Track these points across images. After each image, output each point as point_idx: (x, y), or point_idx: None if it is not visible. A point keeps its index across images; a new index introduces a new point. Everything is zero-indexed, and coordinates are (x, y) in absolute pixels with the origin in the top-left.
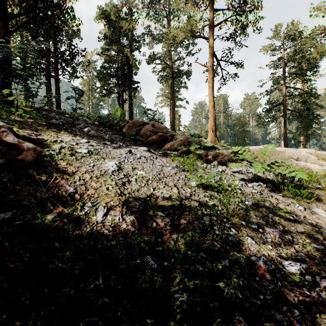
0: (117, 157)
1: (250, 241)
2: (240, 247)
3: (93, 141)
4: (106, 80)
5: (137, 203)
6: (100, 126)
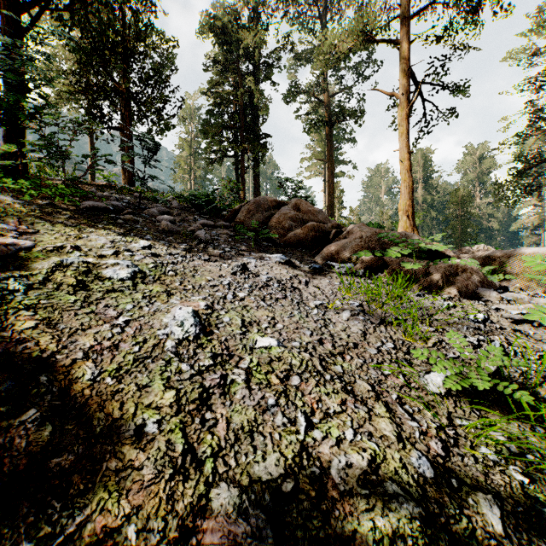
0: (210, 285)
1: None
2: None
3: (164, 245)
4: (214, 134)
5: (243, 529)
6: (194, 211)
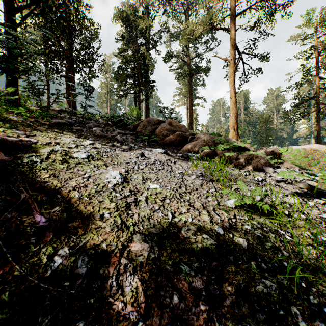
0: (125, 162)
1: None
2: None
3: (99, 143)
4: (122, 80)
5: (146, 246)
6: (112, 125)
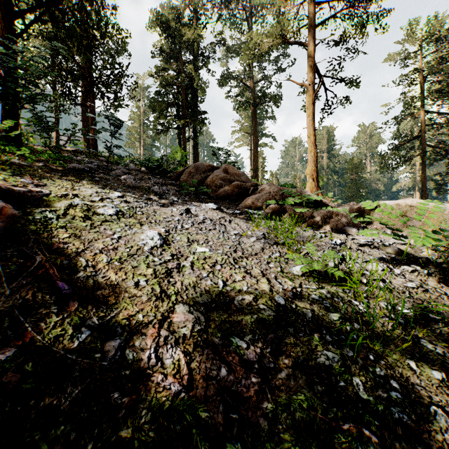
0: (166, 220)
1: (444, 422)
2: (425, 442)
3: (131, 195)
4: (161, 110)
5: (191, 316)
6: (148, 172)
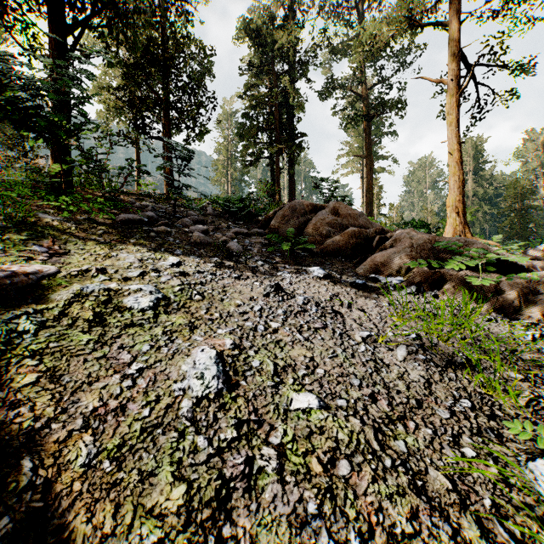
0: (239, 312)
1: None
2: None
3: (193, 260)
4: (250, 137)
5: None
6: (228, 217)
